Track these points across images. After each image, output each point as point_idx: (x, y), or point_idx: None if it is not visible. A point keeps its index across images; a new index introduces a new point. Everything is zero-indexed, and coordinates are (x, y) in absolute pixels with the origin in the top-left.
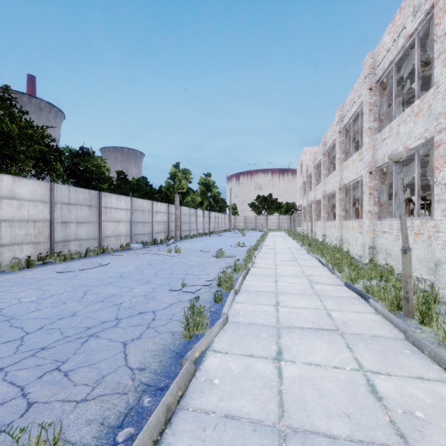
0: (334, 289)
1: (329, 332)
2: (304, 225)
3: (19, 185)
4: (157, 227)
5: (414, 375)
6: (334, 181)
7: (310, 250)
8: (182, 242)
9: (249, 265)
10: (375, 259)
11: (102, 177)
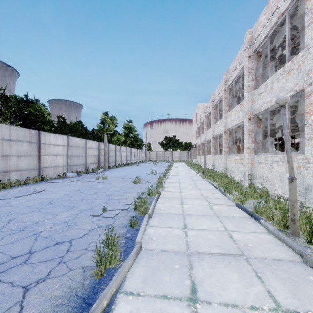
0: (229, 209)
1: (236, 257)
2: (198, 158)
3: None
4: (89, 159)
5: None
6: (220, 126)
7: (204, 176)
8: (109, 171)
9: (160, 190)
10: (253, 183)
11: (44, 120)
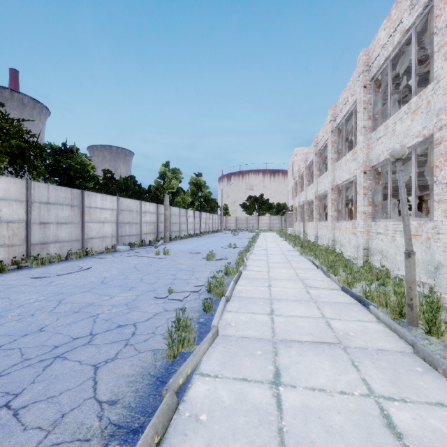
0: (331, 294)
1: (331, 345)
2: (295, 226)
3: None
4: (145, 228)
5: (432, 401)
6: (326, 181)
7: (303, 251)
8: (172, 244)
9: (241, 268)
10: (370, 261)
11: (86, 175)
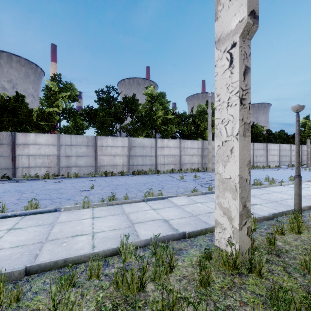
0: None
1: None
2: None
3: None
4: (293, 158)
5: None
6: None
7: None
8: None
9: None
10: None
11: (261, 135)
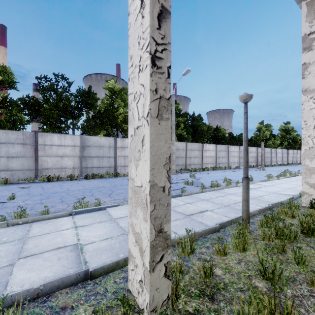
0: None
1: None
2: None
3: (209, 146)
4: (250, 159)
5: None
6: None
7: None
8: (266, 168)
9: (298, 174)
10: None
11: (224, 137)
